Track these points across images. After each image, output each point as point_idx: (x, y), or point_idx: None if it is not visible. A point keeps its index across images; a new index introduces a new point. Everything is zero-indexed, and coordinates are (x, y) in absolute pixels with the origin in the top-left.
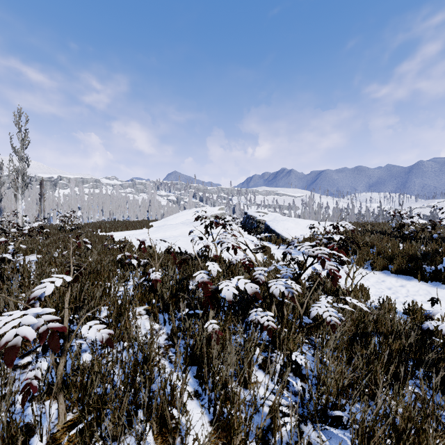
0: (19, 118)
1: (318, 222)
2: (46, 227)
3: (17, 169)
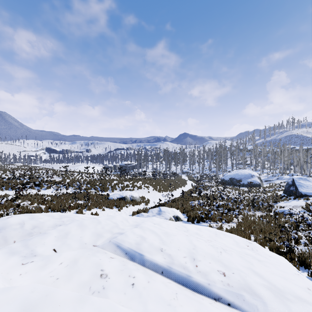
0: None
1: None
2: None
3: None
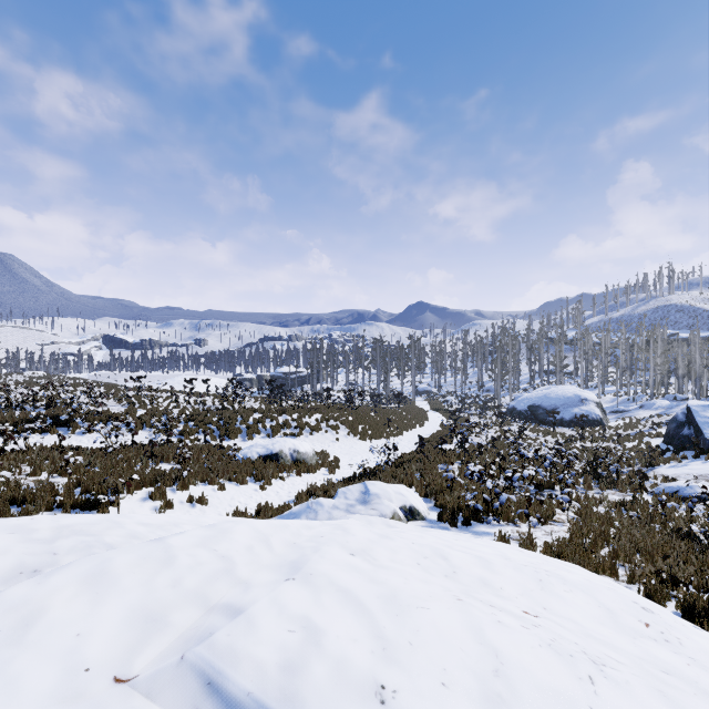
0: None
1: None
2: None
3: None
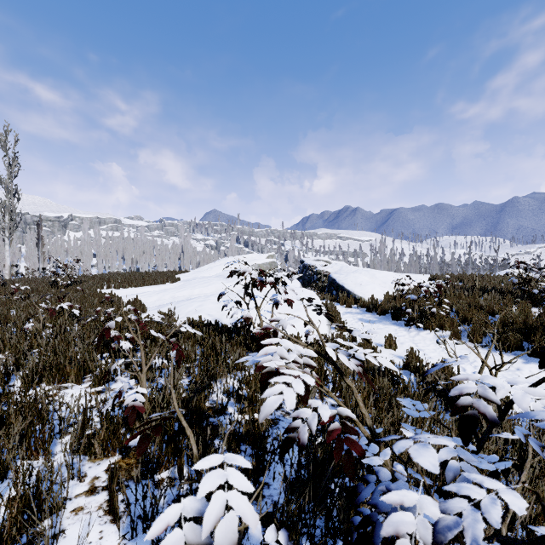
0: (6, 138)
1: (407, 276)
2: (38, 280)
3: (3, 204)
